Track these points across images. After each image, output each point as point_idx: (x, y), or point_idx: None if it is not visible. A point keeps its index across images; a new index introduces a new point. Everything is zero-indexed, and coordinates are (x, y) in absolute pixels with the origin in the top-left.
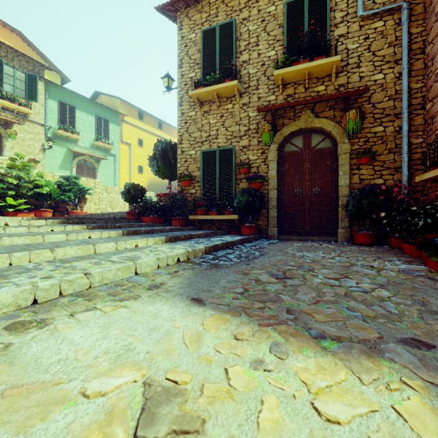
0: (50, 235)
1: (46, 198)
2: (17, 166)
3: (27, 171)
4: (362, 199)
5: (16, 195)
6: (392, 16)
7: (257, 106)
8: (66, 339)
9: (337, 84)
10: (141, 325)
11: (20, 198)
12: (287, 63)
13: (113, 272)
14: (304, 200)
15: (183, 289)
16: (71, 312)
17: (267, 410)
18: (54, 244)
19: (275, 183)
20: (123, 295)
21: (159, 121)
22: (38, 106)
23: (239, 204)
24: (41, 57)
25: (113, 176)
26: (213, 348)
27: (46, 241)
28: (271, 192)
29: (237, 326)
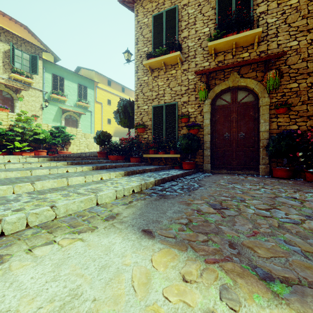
0: (37, 170)
1: (42, 142)
2: (22, 119)
3: (29, 123)
4: (280, 141)
5: (21, 140)
6: None
7: (195, 71)
8: (16, 281)
9: (259, 51)
10: (93, 262)
11: (24, 142)
12: (218, 36)
13: (76, 204)
14: (231, 143)
15: (135, 220)
16: (30, 246)
17: None
18: (37, 178)
19: (209, 130)
20: (82, 226)
21: (122, 86)
22: (38, 77)
23: (180, 145)
24: (40, 43)
25: (90, 126)
26: (162, 294)
27: (33, 175)
28: (205, 136)
29: (184, 264)
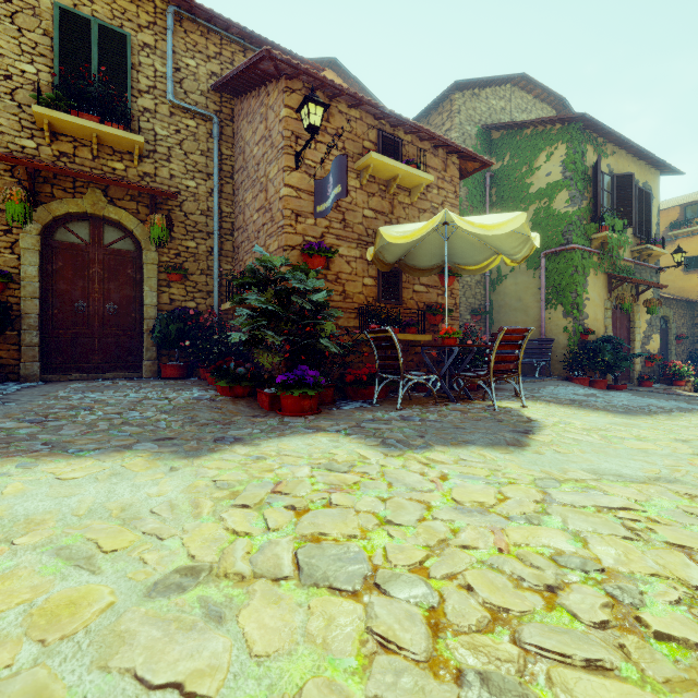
0: None
1: None
2: None
3: None
4: (170, 324)
5: None
6: (205, 122)
7: None
8: None
9: (142, 171)
10: None
11: None
12: (59, 104)
13: None
14: (92, 320)
15: None
16: None
17: (12, 488)
18: None
19: (36, 289)
20: None
21: None
22: None
23: None
24: None
25: None
26: None
27: None
28: (27, 303)
29: None
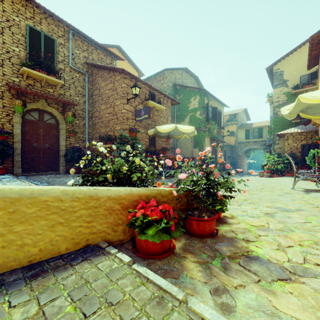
0: None
1: None
2: None
3: None
4: (74, 153)
5: None
6: (82, 75)
7: (2, 79)
8: None
9: (60, 92)
10: None
11: None
12: (32, 67)
13: None
14: (39, 151)
15: None
16: None
17: None
18: None
19: (20, 138)
20: None
21: None
22: None
23: None
24: None
25: None
26: None
27: None
28: (16, 144)
29: None
